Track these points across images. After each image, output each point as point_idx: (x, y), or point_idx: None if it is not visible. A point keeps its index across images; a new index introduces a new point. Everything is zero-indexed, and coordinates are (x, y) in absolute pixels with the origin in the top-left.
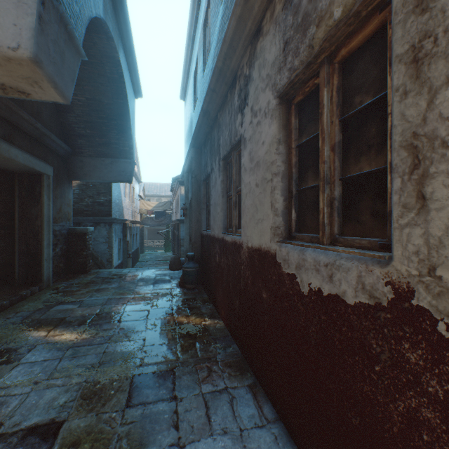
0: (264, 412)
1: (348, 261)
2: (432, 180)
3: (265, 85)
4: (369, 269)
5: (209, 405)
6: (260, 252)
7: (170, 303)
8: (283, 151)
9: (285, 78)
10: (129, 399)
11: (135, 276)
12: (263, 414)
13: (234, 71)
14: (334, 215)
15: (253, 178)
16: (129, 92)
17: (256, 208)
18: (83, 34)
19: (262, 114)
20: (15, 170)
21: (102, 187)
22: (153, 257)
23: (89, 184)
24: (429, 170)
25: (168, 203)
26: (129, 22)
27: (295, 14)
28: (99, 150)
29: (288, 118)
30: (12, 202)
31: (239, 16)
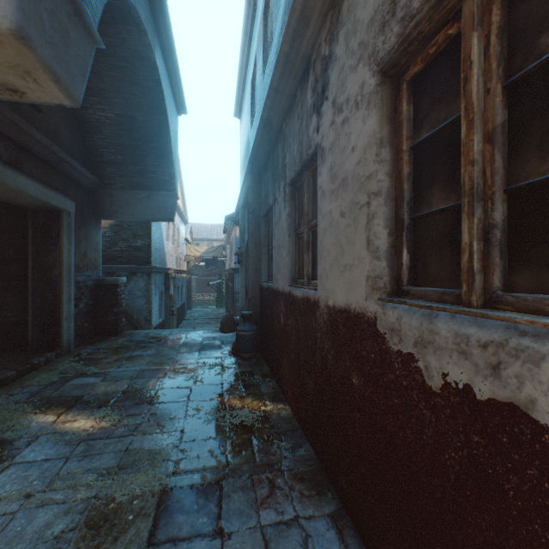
0: None
1: (541, 342)
2: None
3: (356, 59)
4: None
5: None
6: (348, 314)
7: (220, 378)
8: (388, 157)
9: (393, 36)
10: (153, 531)
11: (177, 339)
12: None
13: (307, 55)
14: (492, 255)
15: (336, 204)
16: (169, 105)
17: (341, 249)
18: (98, 13)
19: (352, 106)
20: (28, 206)
21: (139, 228)
22: (203, 314)
23: (123, 225)
24: None
25: (220, 248)
26: (167, 11)
27: None
28: (133, 181)
29: (396, 106)
30: (25, 246)
31: None
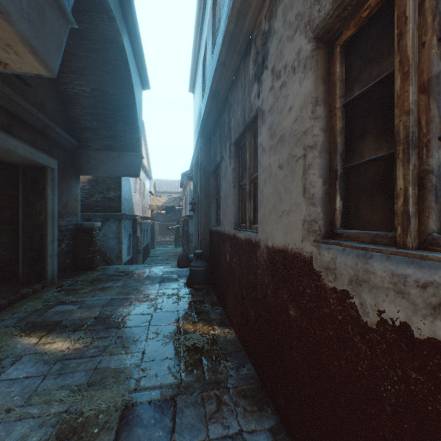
0: None
1: None
2: None
3: (293, 30)
4: None
5: None
6: (286, 254)
7: (176, 306)
8: (322, 114)
9: (328, 3)
10: None
11: (142, 273)
12: None
13: (249, 33)
14: (428, 199)
15: (275, 158)
16: (135, 81)
17: (279, 197)
18: None
19: (289, 71)
20: (19, 164)
21: (112, 183)
22: (164, 252)
23: (99, 180)
24: None
25: (178, 199)
26: (133, 2)
27: None
28: (105, 143)
29: (329, 68)
30: (17, 197)
31: None
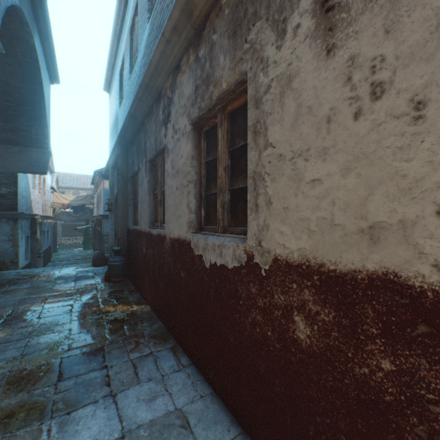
0: (182, 362)
1: (229, 242)
2: (260, 197)
3: (183, 111)
4: (238, 245)
5: (137, 366)
6: (180, 241)
7: (96, 296)
8: (196, 165)
9: (196, 112)
10: (61, 375)
11: (52, 274)
12: (180, 363)
13: (159, 89)
14: (225, 213)
15: (175, 182)
16: (44, 78)
17: (177, 207)
18: None
19: (181, 134)
20: None
21: (4, 177)
22: (70, 255)
23: None
24: (259, 191)
25: (89, 197)
26: (47, 8)
27: (202, 70)
28: (3, 136)
29: (200, 141)
30: None
31: (163, 51)
